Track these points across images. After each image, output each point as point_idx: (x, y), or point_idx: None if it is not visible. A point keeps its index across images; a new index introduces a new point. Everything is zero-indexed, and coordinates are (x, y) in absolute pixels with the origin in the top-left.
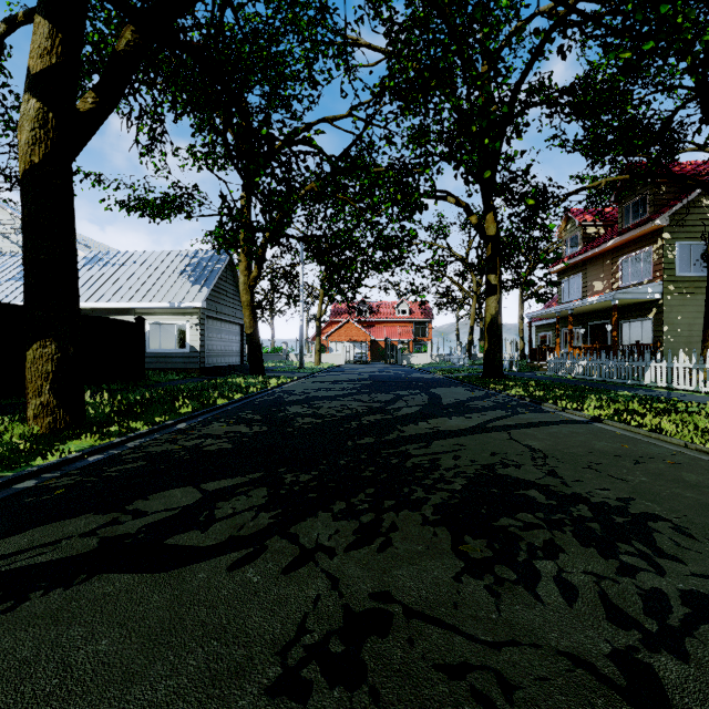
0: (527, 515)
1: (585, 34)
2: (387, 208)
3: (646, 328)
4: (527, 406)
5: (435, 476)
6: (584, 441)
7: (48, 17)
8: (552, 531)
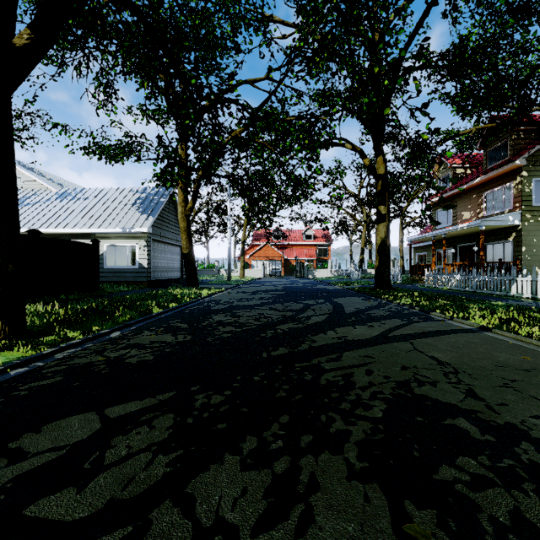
0: (470, 461)
1: None
2: (297, 151)
3: (507, 249)
4: (418, 314)
5: (352, 398)
6: (485, 352)
7: None
8: (510, 491)
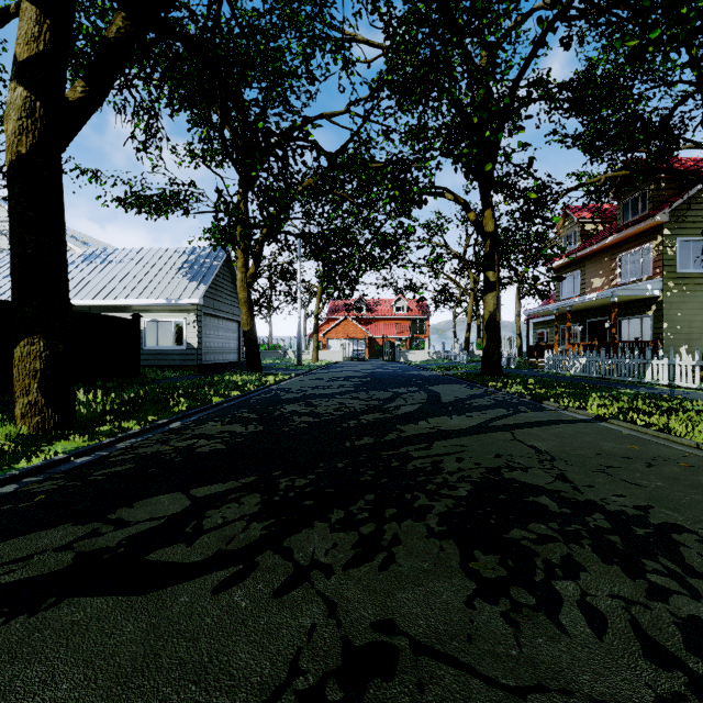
0: (540, 526)
1: (589, 23)
2: (385, 204)
3: (645, 325)
4: (528, 404)
5: (439, 481)
6: (591, 442)
7: (35, 2)
8: (569, 544)
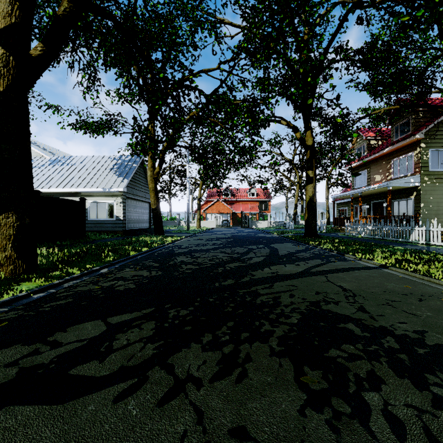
0: (350, 347)
1: (376, 6)
2: (242, 127)
3: (409, 205)
4: (335, 256)
5: (278, 312)
6: (379, 283)
7: None
8: (371, 362)
